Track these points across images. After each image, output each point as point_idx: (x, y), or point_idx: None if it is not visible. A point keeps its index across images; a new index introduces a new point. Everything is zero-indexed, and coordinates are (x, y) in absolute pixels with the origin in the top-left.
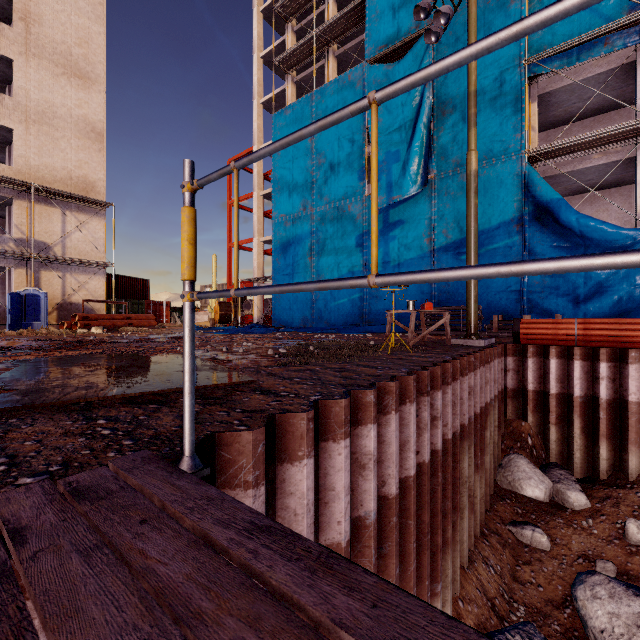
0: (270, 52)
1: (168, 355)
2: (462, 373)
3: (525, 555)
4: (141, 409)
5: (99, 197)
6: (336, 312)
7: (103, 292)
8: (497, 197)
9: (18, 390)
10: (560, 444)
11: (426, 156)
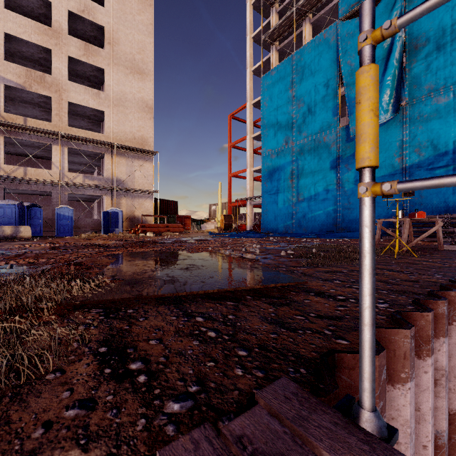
0: (259, 32)
1: (207, 253)
2: None
3: None
4: (223, 306)
5: (150, 148)
6: (313, 221)
7: (152, 210)
8: None
9: (125, 280)
10: None
11: (397, 87)
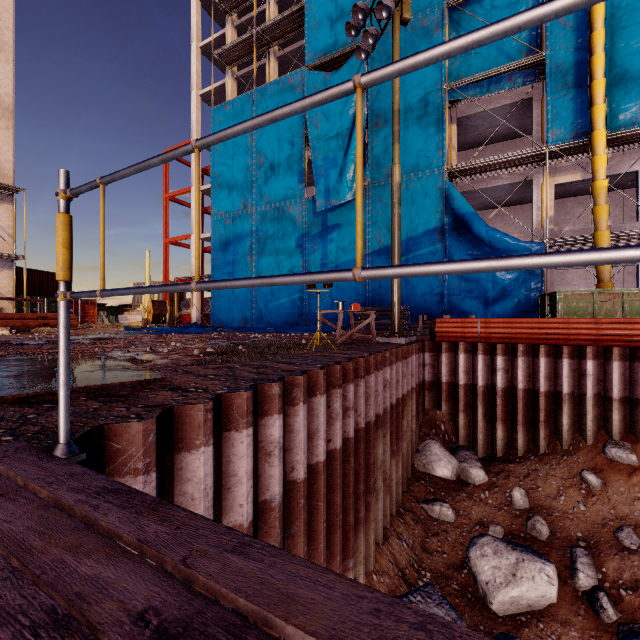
0: (209, 43)
1: (81, 356)
2: (378, 368)
3: (434, 528)
4: (33, 408)
5: (6, 181)
6: (276, 312)
7: (12, 288)
8: (423, 207)
9: None
10: (467, 428)
11: None
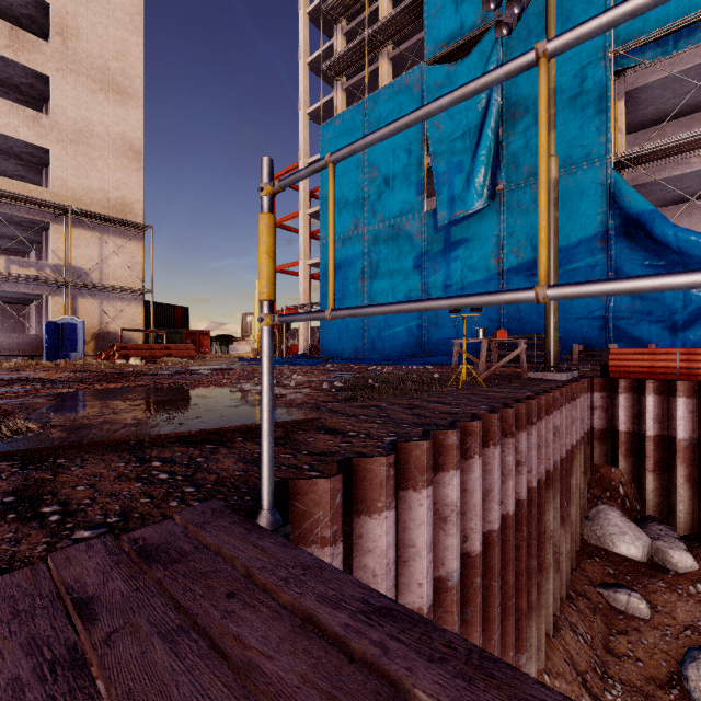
0: (317, 57)
1: (215, 388)
2: (547, 411)
3: (620, 623)
4: (197, 449)
5: (137, 219)
6: (391, 342)
7: (141, 321)
8: (577, 210)
9: (63, 426)
10: (658, 494)
11: (494, 166)
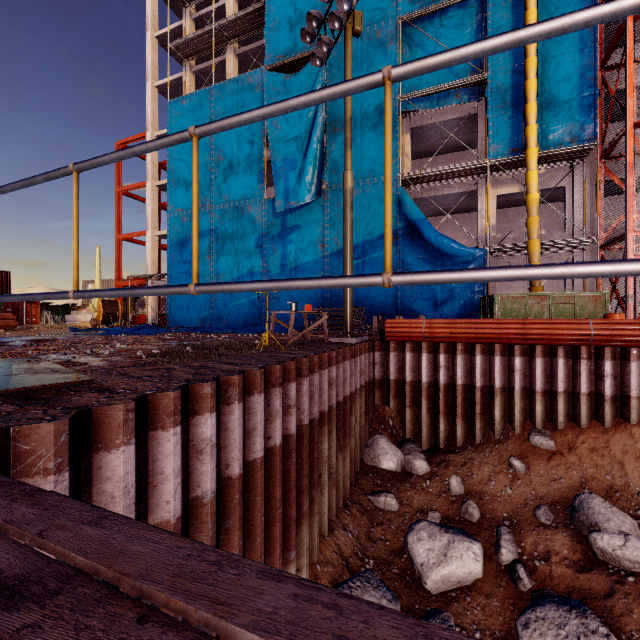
0: (166, 34)
1: (10, 359)
2: (323, 367)
3: (379, 518)
4: None
5: None
6: (236, 312)
7: None
8: (378, 212)
9: None
10: (413, 423)
11: (320, 168)
